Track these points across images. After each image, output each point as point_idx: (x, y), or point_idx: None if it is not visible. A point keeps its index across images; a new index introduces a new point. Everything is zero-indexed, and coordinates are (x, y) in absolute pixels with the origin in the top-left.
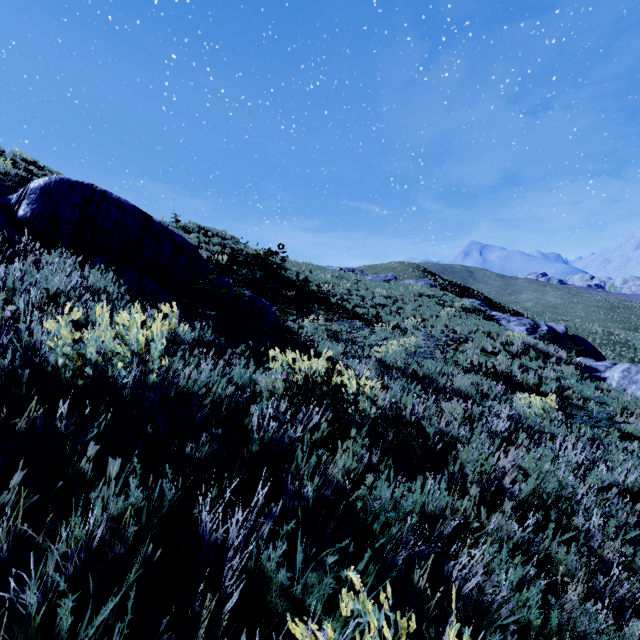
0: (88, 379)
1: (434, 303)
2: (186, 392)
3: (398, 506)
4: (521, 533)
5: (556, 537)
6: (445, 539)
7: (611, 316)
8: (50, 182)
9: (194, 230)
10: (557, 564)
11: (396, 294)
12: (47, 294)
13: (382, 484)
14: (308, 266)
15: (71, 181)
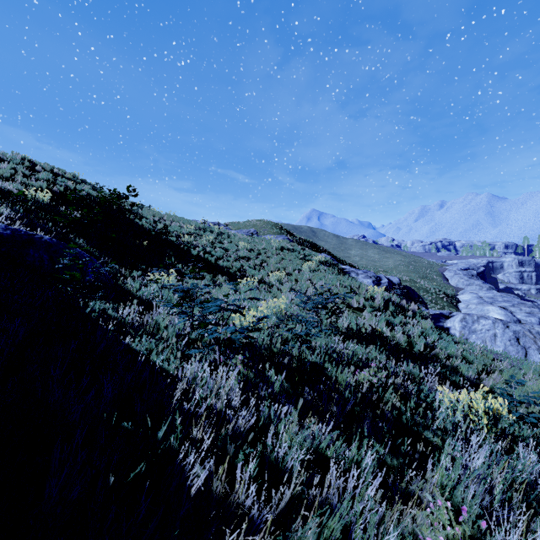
0: None
1: (295, 257)
2: None
3: None
4: None
5: None
6: None
7: (411, 268)
8: None
9: (13, 161)
10: None
11: (259, 247)
12: None
13: None
14: (170, 217)
15: None
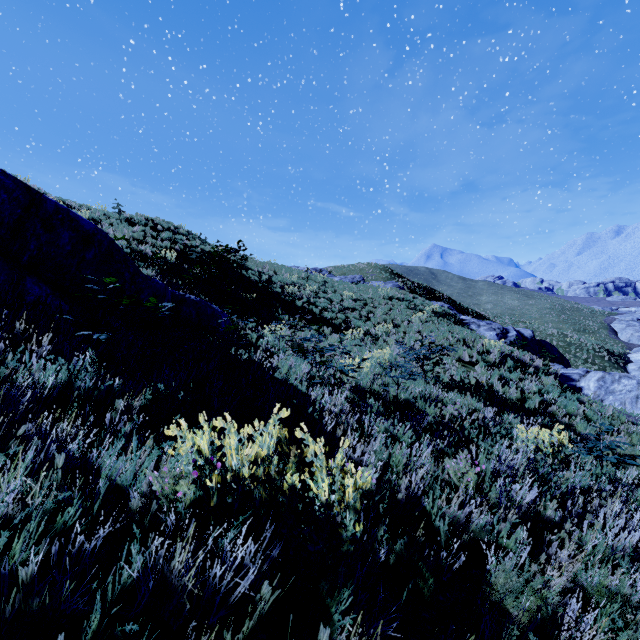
0: None
1: (405, 307)
2: None
3: None
4: None
5: None
6: None
7: (563, 318)
8: None
9: (140, 223)
10: None
11: (365, 297)
12: None
13: None
14: (272, 266)
15: None
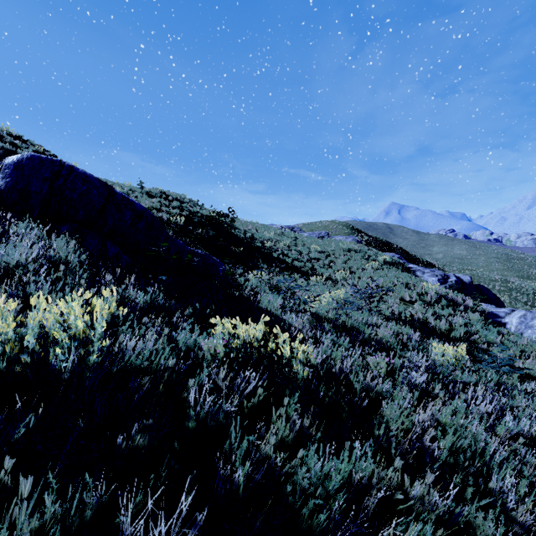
0: (24, 368)
1: (360, 257)
2: (129, 366)
3: (327, 481)
4: (442, 505)
5: (474, 503)
6: (371, 506)
7: (507, 266)
8: (22, 158)
9: (157, 195)
10: (475, 529)
11: (328, 249)
12: (7, 267)
13: (312, 455)
14: (254, 225)
15: (41, 157)
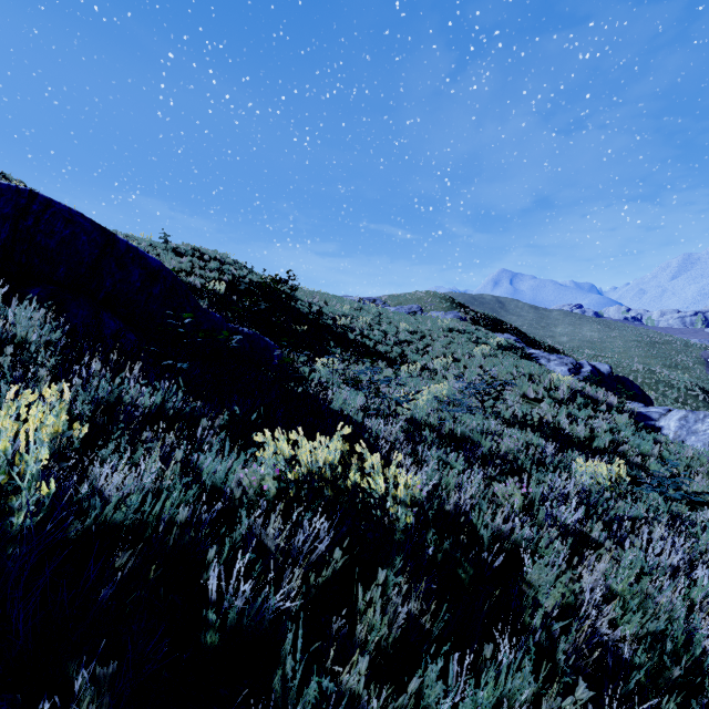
0: None
1: (466, 339)
2: (102, 525)
3: None
4: None
5: None
6: None
7: (651, 352)
8: None
9: (187, 253)
10: None
11: (423, 329)
12: None
13: (432, 682)
14: (323, 296)
15: None
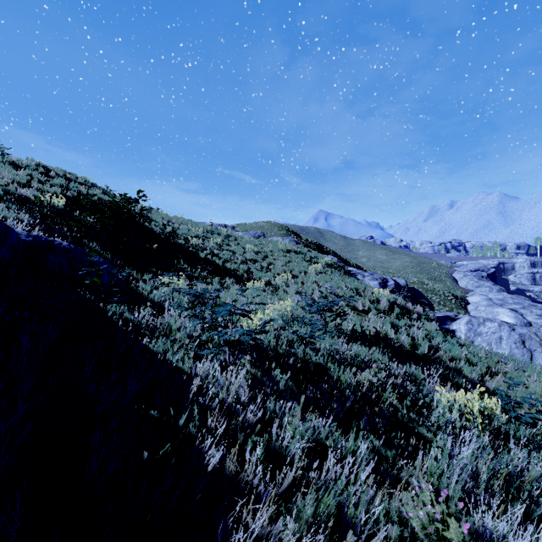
0: None
1: (301, 259)
2: None
3: None
4: None
5: None
6: None
7: (419, 269)
8: None
9: (28, 167)
10: None
11: (266, 250)
12: None
13: None
14: (179, 220)
15: None
